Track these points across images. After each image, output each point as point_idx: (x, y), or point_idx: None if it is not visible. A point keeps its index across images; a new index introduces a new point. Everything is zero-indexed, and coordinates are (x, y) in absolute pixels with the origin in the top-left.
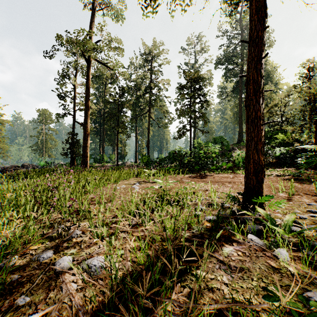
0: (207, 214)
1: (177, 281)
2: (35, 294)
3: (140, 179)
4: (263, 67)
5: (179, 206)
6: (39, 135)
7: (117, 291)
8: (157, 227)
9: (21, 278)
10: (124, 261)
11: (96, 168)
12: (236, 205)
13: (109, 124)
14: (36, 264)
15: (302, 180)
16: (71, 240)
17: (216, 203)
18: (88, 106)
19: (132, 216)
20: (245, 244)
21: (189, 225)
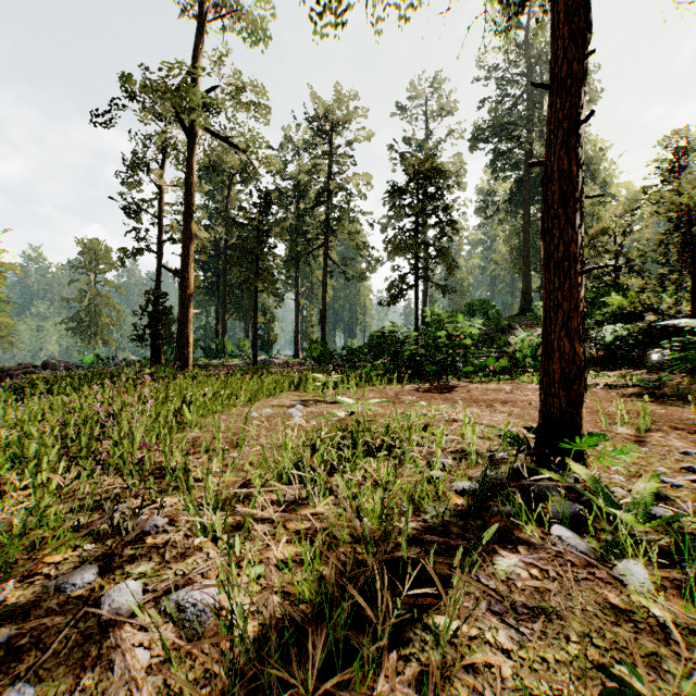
0: (457, 478)
1: (390, 643)
2: (49, 679)
3: (305, 395)
4: (582, 143)
5: (393, 457)
6: (82, 297)
7: (246, 672)
8: (342, 509)
9: (18, 637)
10: (264, 592)
11: (208, 370)
12: (521, 456)
13: (238, 272)
14: (56, 601)
15: (664, 396)
16: (141, 540)
17: (476, 450)
18: (190, 232)
19: (284, 481)
20: (547, 550)
21: (417, 502)
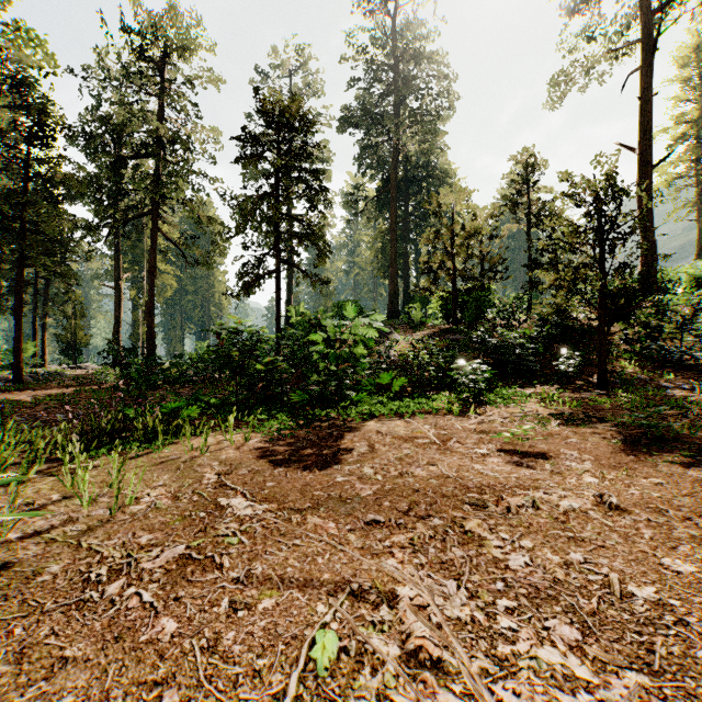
0: None
1: None
2: None
3: None
4: None
5: None
6: None
7: None
8: None
9: None
10: None
11: None
12: None
13: None
14: None
15: (666, 441)
16: None
17: None
18: None
19: None
20: None
21: None
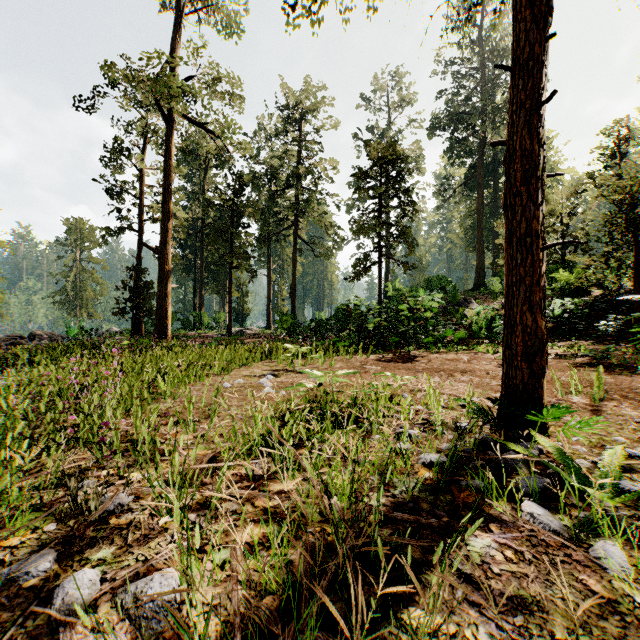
0: (425, 450)
1: None
2: None
3: (276, 365)
4: (543, 123)
5: (360, 428)
6: (68, 272)
7: None
8: (311, 487)
9: None
10: (228, 581)
11: (185, 341)
12: (485, 426)
13: (213, 249)
14: (7, 593)
15: (612, 365)
16: (105, 520)
17: (441, 420)
18: (169, 212)
19: (254, 453)
20: (520, 529)
21: (386, 476)
